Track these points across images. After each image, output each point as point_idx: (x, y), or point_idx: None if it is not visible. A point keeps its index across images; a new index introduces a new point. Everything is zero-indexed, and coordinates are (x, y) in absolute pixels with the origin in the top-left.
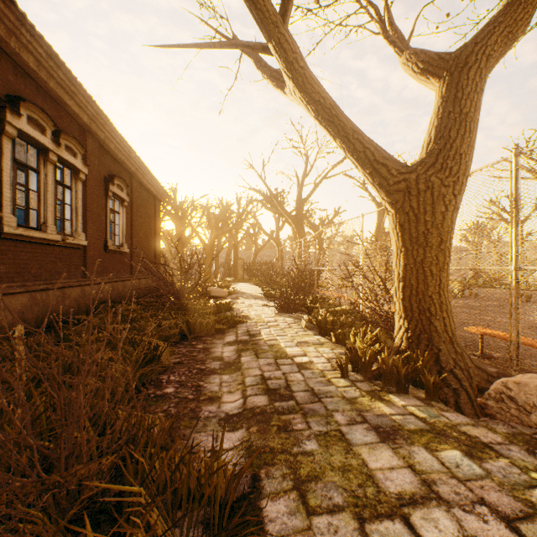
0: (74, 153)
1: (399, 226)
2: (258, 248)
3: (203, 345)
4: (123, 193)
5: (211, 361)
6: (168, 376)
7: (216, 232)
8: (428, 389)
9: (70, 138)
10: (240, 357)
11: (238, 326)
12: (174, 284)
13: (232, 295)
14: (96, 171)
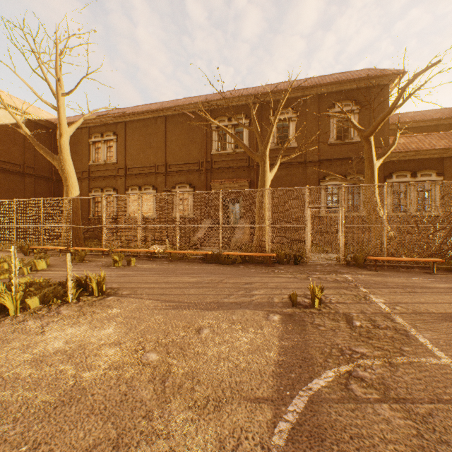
0: (430, 174)
1: None
2: None
3: None
4: None
5: None
6: None
7: None
8: None
9: (423, 171)
10: None
11: None
12: None
13: None
14: None
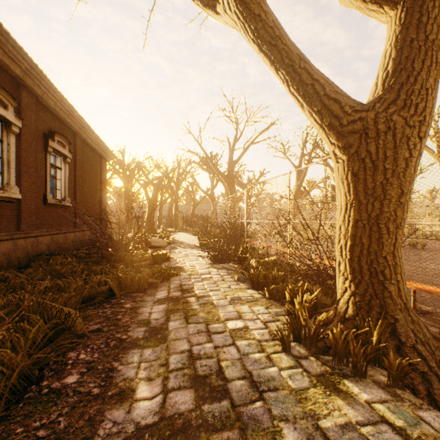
0: (4, 105)
1: (352, 176)
2: (196, 203)
3: (131, 303)
4: (65, 150)
5: (135, 326)
6: (77, 353)
7: (158, 188)
8: (391, 373)
9: None
10: (168, 322)
11: (172, 280)
12: (112, 237)
13: (171, 245)
14: (32, 126)
